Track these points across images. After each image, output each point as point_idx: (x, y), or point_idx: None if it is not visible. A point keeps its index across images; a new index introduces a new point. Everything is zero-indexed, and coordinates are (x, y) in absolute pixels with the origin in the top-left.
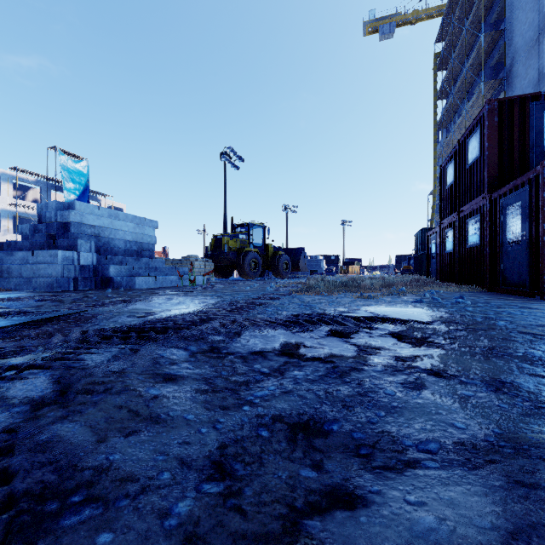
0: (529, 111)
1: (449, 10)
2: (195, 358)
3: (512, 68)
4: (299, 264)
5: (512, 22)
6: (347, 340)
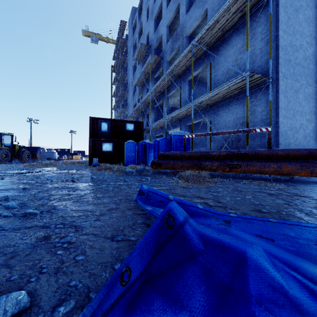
0: (98, 121)
1: (116, 51)
2: (0, 173)
3: (129, 88)
4: (36, 155)
5: (129, 73)
6: (29, 171)
